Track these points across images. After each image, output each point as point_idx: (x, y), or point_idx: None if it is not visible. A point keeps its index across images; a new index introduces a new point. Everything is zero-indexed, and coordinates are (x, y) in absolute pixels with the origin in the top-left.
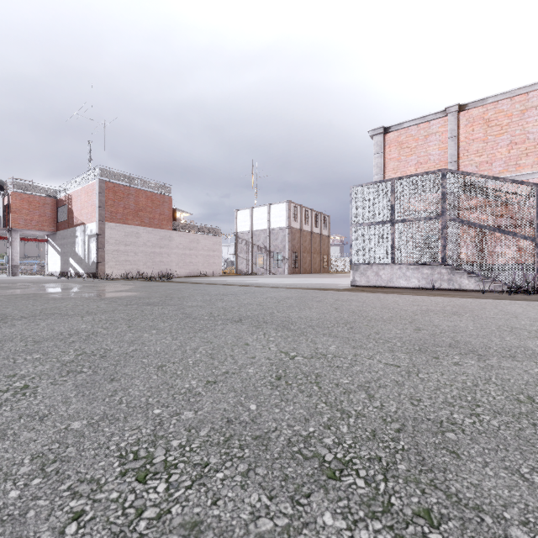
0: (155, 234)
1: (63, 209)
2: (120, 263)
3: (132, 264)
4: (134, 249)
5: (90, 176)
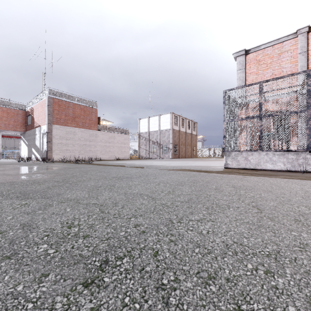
0: (86, 132)
1: (29, 117)
2: (63, 151)
3: (71, 152)
4: (72, 142)
5: (43, 95)
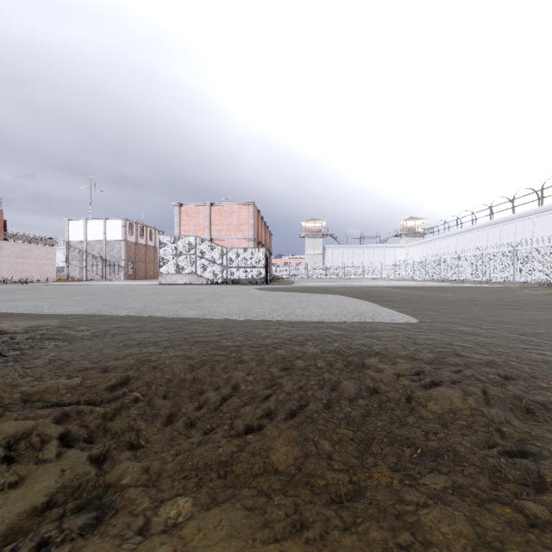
0: None
1: None
2: None
3: None
4: None
5: None
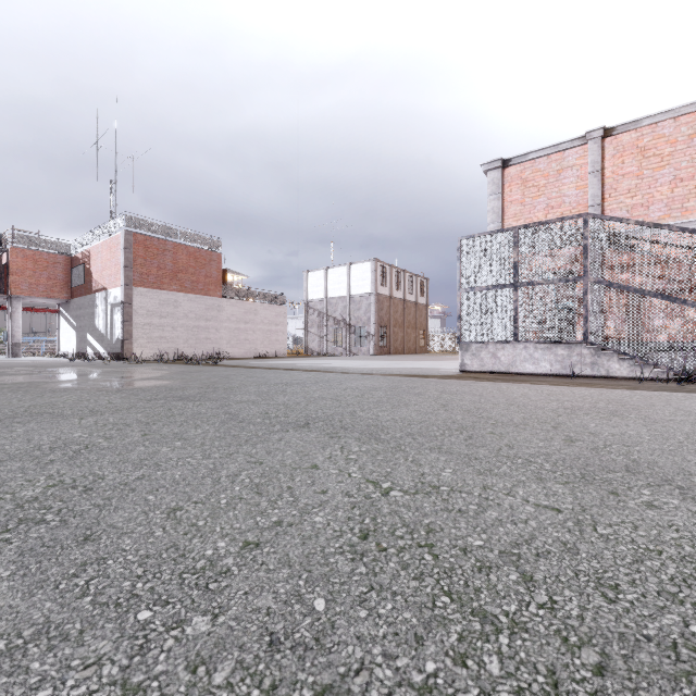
0: (200, 302)
1: (79, 270)
2: (153, 341)
3: (169, 342)
4: (171, 322)
5: (114, 227)
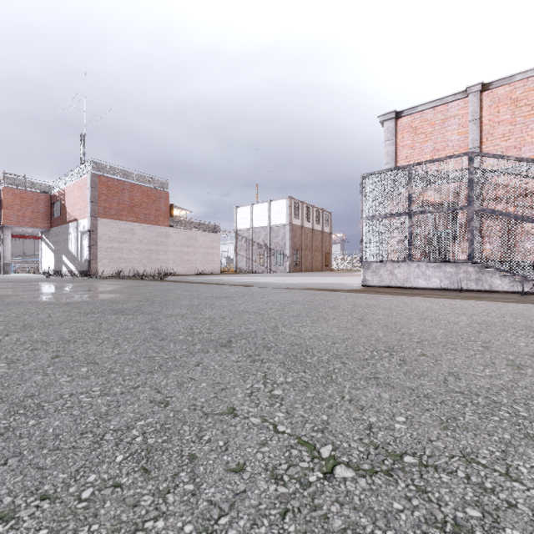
0: (151, 230)
1: (56, 205)
2: (114, 261)
3: (127, 262)
4: (128, 246)
5: (83, 170)
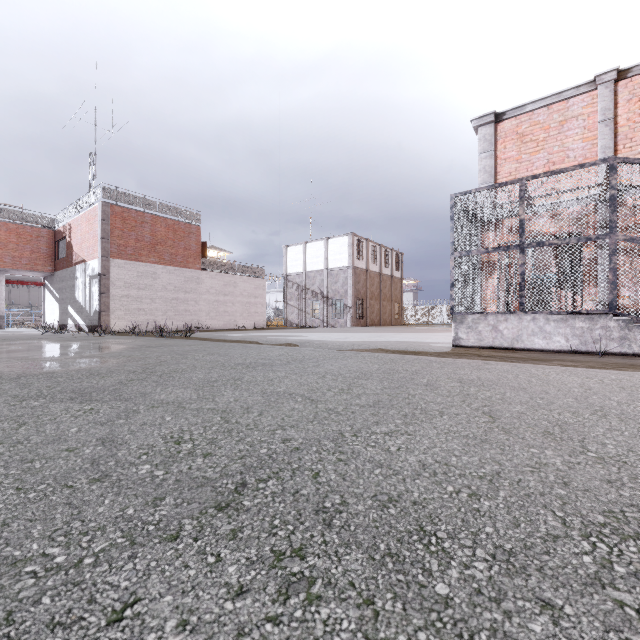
0: (179, 274)
1: (62, 243)
2: (131, 312)
3: (147, 314)
4: (149, 294)
5: (92, 199)
